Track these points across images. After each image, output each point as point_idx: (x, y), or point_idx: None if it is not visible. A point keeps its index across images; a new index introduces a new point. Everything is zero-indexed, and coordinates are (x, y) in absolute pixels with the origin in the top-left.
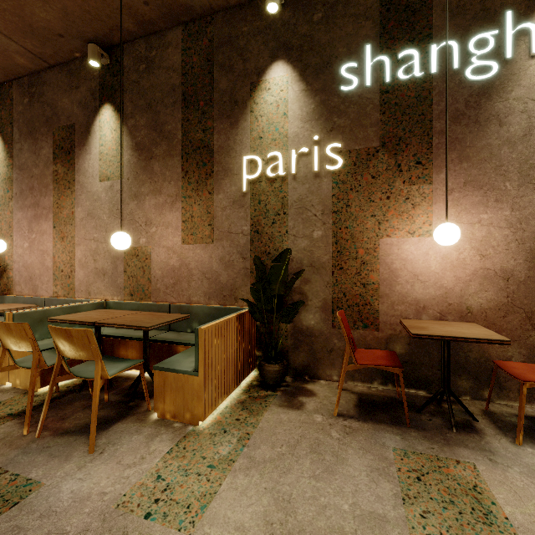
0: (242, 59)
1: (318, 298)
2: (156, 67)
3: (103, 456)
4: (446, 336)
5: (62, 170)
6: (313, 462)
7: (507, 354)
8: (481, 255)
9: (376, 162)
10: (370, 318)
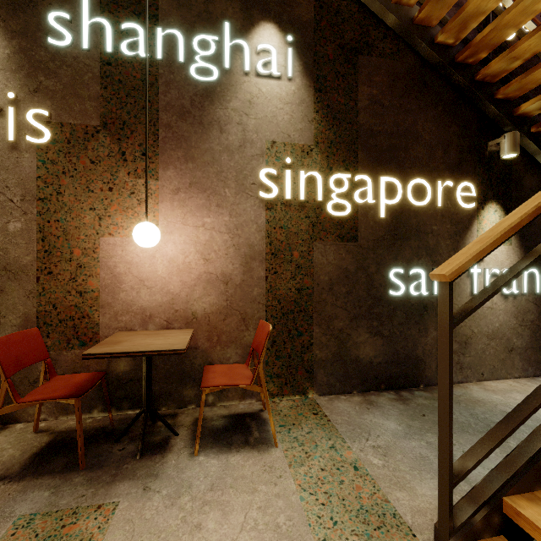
0: None
1: (15, 314)
2: None
3: None
4: (121, 352)
5: None
6: None
7: (227, 356)
8: (205, 259)
9: (96, 144)
10: (89, 334)
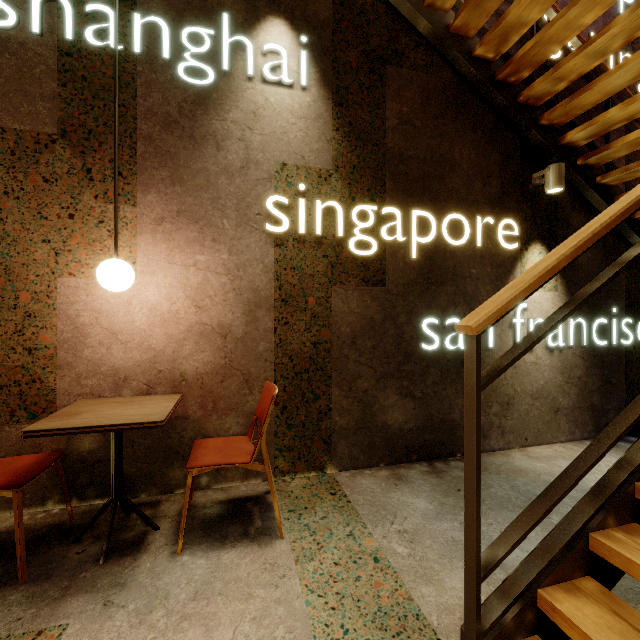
0: None
1: None
2: None
3: None
4: (76, 427)
5: None
6: None
7: (226, 427)
8: (197, 306)
9: (52, 158)
10: (41, 403)
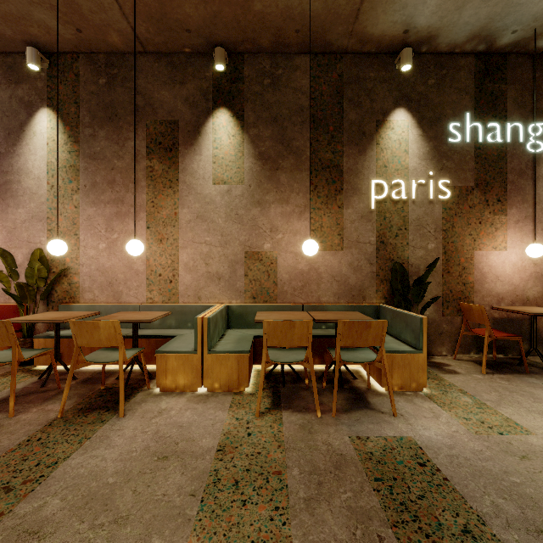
0: (370, 99)
1: (431, 295)
2: (283, 85)
3: (407, 416)
4: None
5: (160, 166)
6: (521, 396)
7: None
8: (534, 263)
9: (472, 197)
10: None
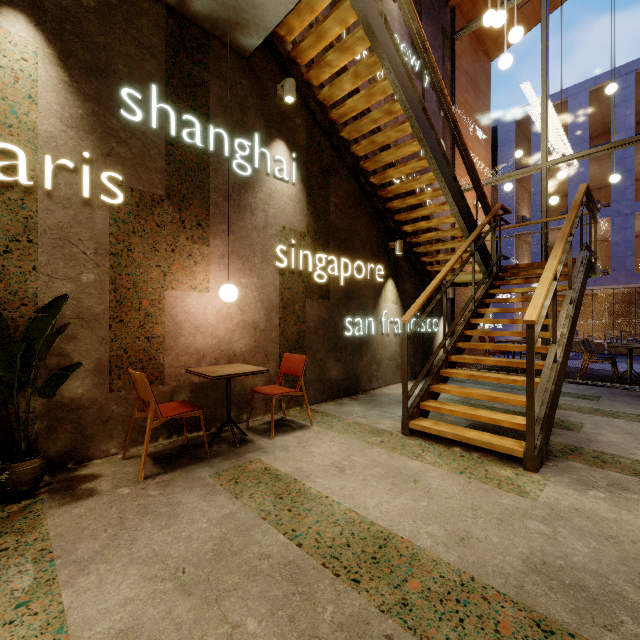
0: None
1: (89, 359)
2: None
3: None
4: (236, 373)
5: None
6: (154, 520)
7: (256, 383)
8: (241, 310)
9: (162, 211)
10: (156, 374)
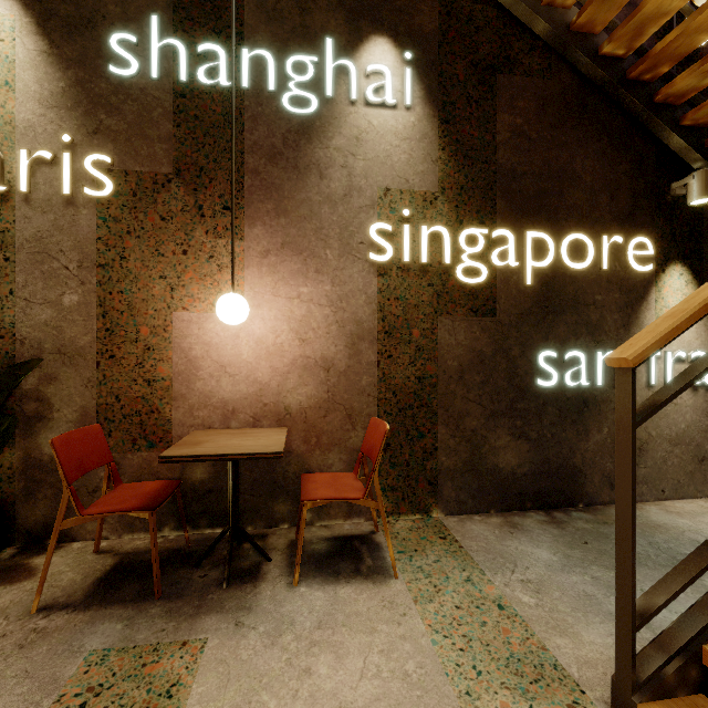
0: None
1: (71, 407)
2: None
3: None
4: (205, 455)
5: None
6: None
7: (328, 463)
8: (301, 339)
9: (168, 197)
10: (159, 433)
